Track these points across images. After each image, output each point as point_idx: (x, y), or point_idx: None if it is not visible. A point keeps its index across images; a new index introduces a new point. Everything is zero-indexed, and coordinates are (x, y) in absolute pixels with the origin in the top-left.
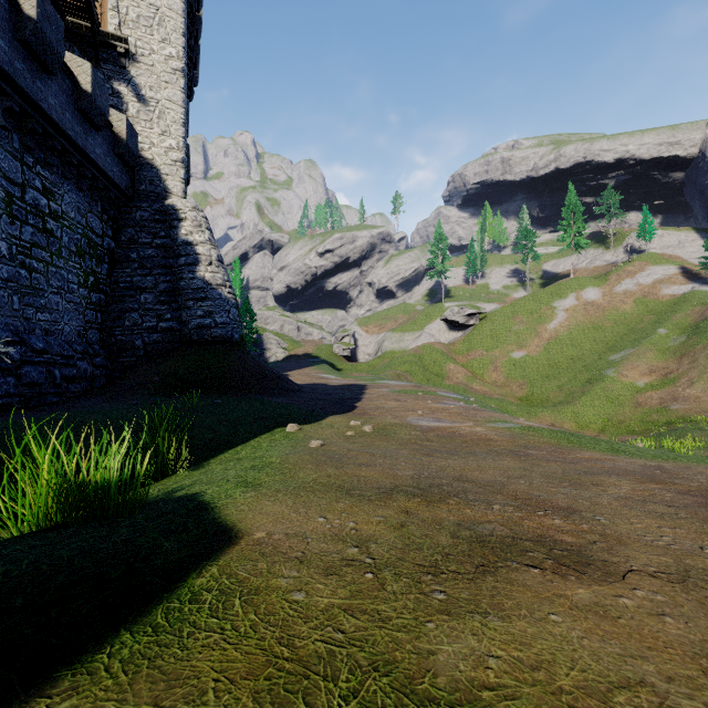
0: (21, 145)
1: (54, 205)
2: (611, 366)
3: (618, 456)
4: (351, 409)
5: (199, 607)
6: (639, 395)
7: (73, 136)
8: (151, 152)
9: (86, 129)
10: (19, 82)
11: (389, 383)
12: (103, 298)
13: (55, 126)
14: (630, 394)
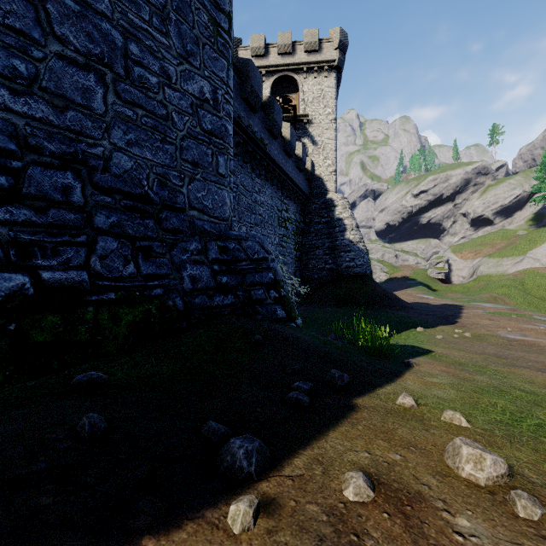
0: (281, 193)
1: (288, 214)
2: None
3: None
4: (453, 323)
5: (436, 356)
6: None
7: (295, 180)
8: (319, 170)
9: (298, 174)
10: (284, 169)
11: (484, 305)
12: (300, 254)
13: (290, 180)
14: None
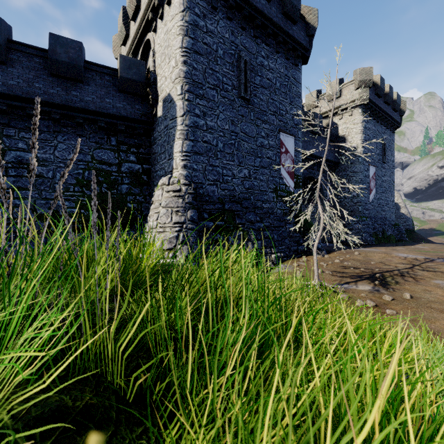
0: None
1: None
2: None
3: None
4: None
5: None
6: None
7: None
8: None
9: None
10: None
11: None
12: None
13: None
14: None
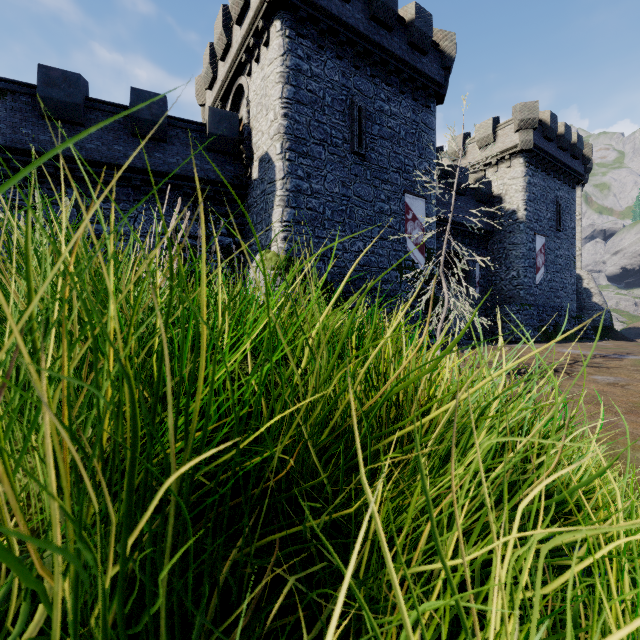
0: None
1: None
2: None
3: None
4: None
5: None
6: None
7: None
8: None
9: None
10: None
11: None
12: None
13: None
14: None
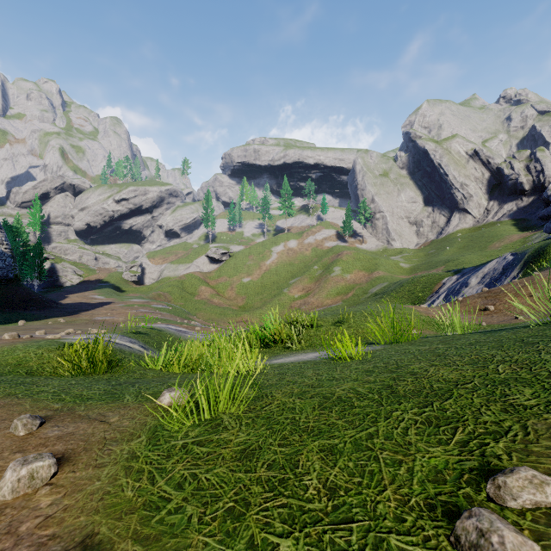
0: None
1: None
2: (287, 287)
3: None
4: (71, 315)
5: None
6: (293, 302)
7: None
8: None
9: None
10: None
11: (133, 300)
12: None
13: None
14: (290, 302)
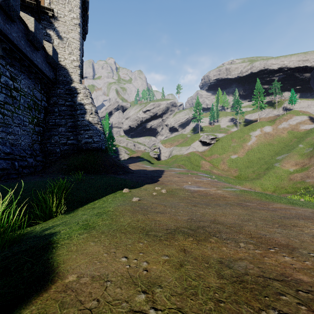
0: None
1: (16, 84)
2: (277, 162)
3: (295, 206)
4: (156, 181)
5: None
6: (291, 175)
7: (25, 52)
8: (64, 62)
9: (32, 49)
10: None
11: (175, 169)
12: (41, 129)
13: (16, 47)
14: (286, 174)
